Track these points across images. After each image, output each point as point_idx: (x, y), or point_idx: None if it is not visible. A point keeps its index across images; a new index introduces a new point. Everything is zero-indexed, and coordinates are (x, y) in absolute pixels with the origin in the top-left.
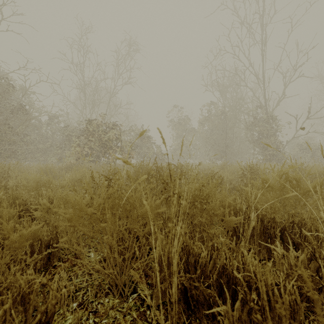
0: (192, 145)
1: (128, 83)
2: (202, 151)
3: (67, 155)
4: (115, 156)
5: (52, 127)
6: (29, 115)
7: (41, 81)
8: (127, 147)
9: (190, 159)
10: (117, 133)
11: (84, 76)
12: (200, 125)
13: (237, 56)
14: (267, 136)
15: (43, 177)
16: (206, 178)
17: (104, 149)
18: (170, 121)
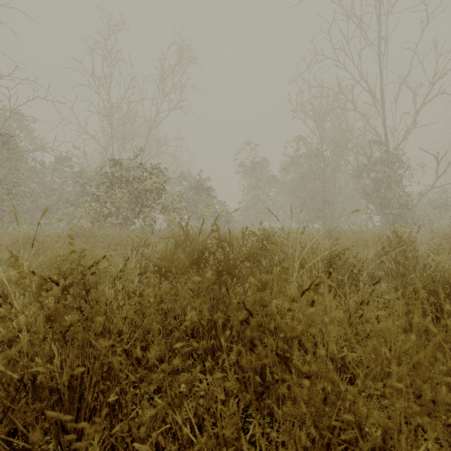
0: (271, 201)
1: (177, 108)
2: (286, 210)
3: (77, 215)
4: (153, 217)
5: (61, 174)
6: (13, 151)
7: (35, 97)
8: (172, 203)
9: (268, 222)
10: (157, 180)
11: (108, 95)
12: (284, 170)
13: (343, 64)
14: (389, 186)
15: (5, 256)
16: (322, 261)
17: (136, 205)
18: (239, 165)
